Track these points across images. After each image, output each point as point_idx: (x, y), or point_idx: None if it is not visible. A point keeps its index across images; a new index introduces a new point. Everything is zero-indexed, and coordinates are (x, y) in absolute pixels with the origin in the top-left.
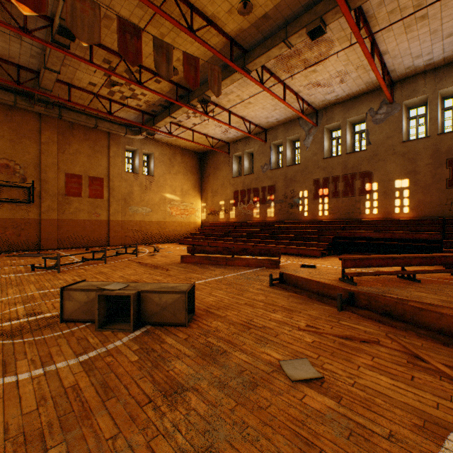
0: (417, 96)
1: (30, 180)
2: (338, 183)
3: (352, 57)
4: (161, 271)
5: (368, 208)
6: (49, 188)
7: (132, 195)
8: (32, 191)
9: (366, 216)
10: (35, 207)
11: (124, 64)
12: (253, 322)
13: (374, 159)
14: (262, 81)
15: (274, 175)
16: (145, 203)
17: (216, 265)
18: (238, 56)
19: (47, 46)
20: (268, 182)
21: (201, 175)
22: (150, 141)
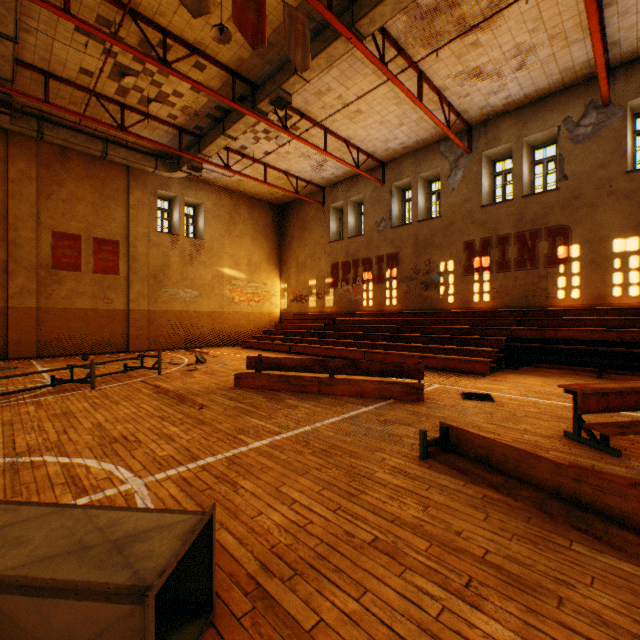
0: None
1: None
2: (508, 247)
3: (548, 13)
4: (189, 410)
5: (562, 288)
6: (22, 256)
7: (167, 270)
8: None
9: (558, 303)
10: None
11: (136, 27)
12: None
13: (573, 204)
14: (383, 60)
15: (397, 237)
16: (189, 283)
17: (299, 394)
18: (341, 11)
19: None
20: (387, 249)
21: (280, 240)
22: (197, 184)
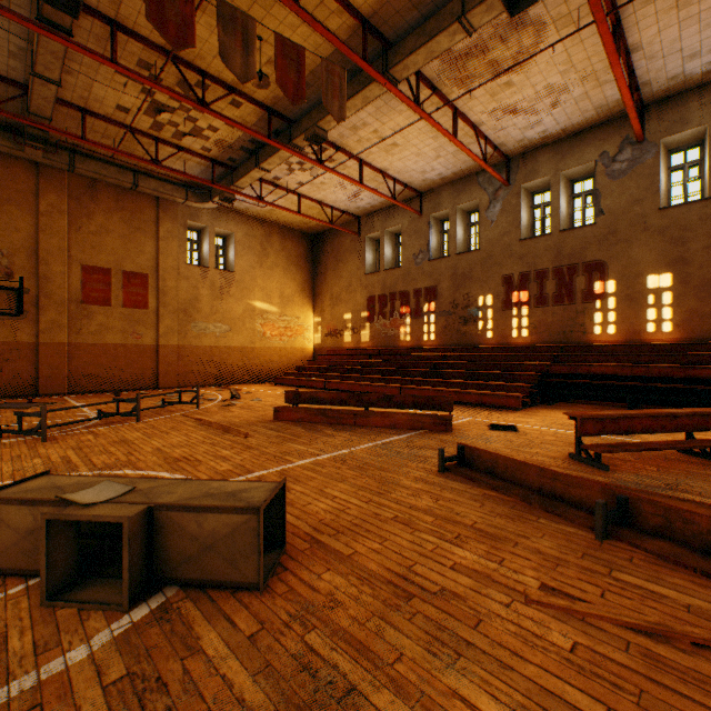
0: (688, 129)
1: (20, 276)
2: (546, 282)
3: (577, 57)
4: (235, 438)
5: (599, 324)
6: (53, 291)
7: (197, 303)
8: (20, 294)
9: (595, 339)
10: (28, 322)
11: (176, 69)
12: (416, 575)
13: (609, 240)
14: (417, 101)
15: (435, 270)
16: (219, 317)
17: (336, 426)
18: (376, 56)
19: (29, 27)
20: (425, 282)
21: (313, 272)
22: (228, 214)
